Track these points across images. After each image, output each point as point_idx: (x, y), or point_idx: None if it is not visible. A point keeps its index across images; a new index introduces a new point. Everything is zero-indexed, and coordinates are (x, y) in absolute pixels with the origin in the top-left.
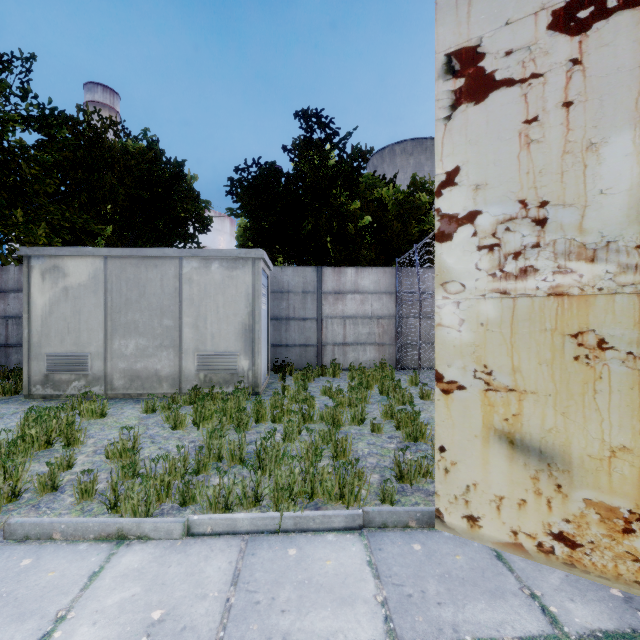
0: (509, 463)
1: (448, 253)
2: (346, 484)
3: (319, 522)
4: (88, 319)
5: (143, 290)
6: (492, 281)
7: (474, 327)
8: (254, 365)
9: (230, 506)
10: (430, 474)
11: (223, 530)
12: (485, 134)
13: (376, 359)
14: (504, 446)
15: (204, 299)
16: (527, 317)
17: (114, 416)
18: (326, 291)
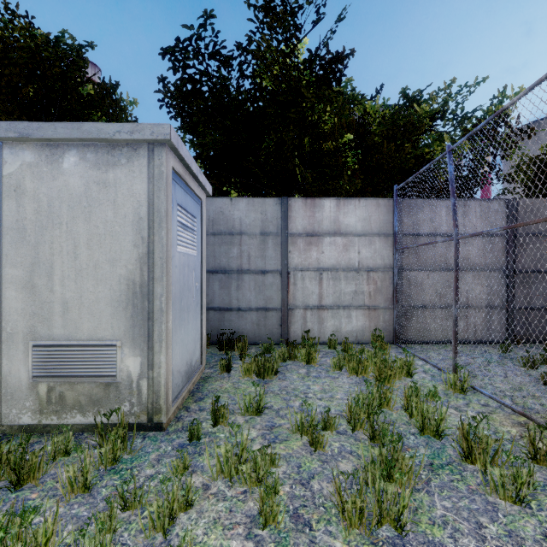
0: None
1: None
2: None
3: None
4: None
5: None
6: None
7: None
8: (151, 367)
9: None
10: None
11: None
12: None
13: (365, 329)
14: None
15: (47, 229)
16: None
17: None
18: (294, 232)
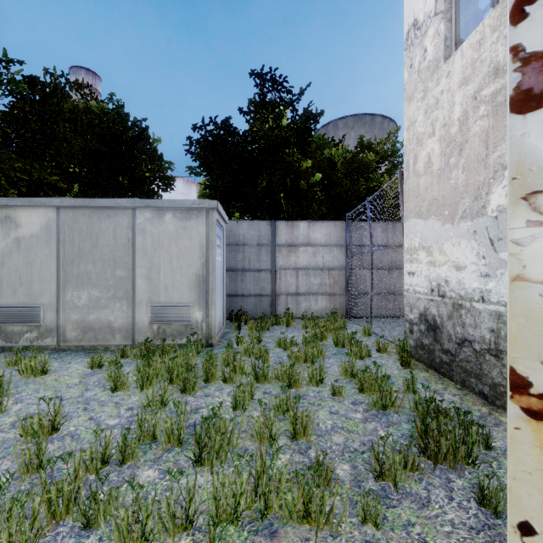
0: None
1: (542, 132)
2: (312, 497)
3: None
4: (40, 270)
5: (96, 241)
6: None
7: None
8: (208, 316)
9: (148, 535)
10: (416, 467)
11: None
12: None
13: (327, 308)
14: None
15: (157, 250)
16: None
17: (57, 372)
18: (280, 244)
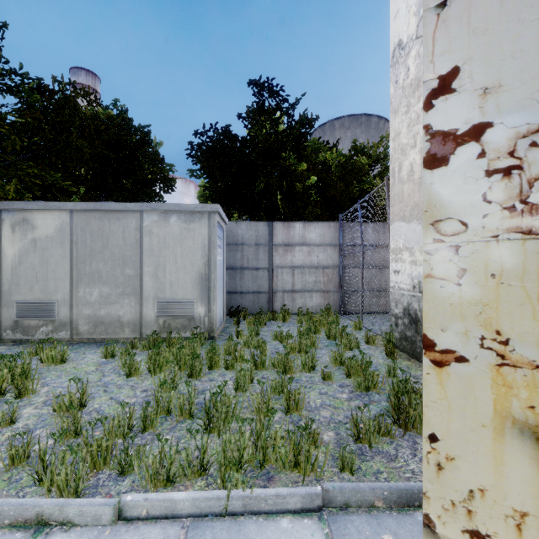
0: (536, 468)
1: (442, 182)
2: (301, 450)
3: (272, 503)
4: (55, 269)
5: (106, 242)
6: (509, 217)
7: (481, 279)
8: (210, 311)
9: (172, 478)
10: (389, 433)
11: (160, 513)
12: (498, 18)
13: (321, 305)
14: (528, 443)
15: (163, 250)
16: None
17: (74, 361)
18: (276, 243)
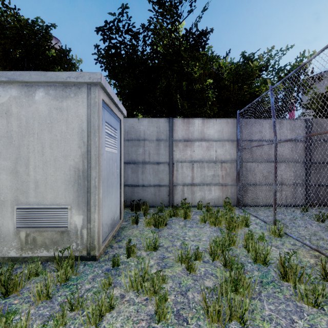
0: None
1: None
2: None
3: None
4: None
5: None
6: None
7: None
8: (89, 221)
9: None
10: None
11: None
12: None
13: (220, 197)
14: None
15: (25, 137)
16: None
17: None
18: (176, 139)
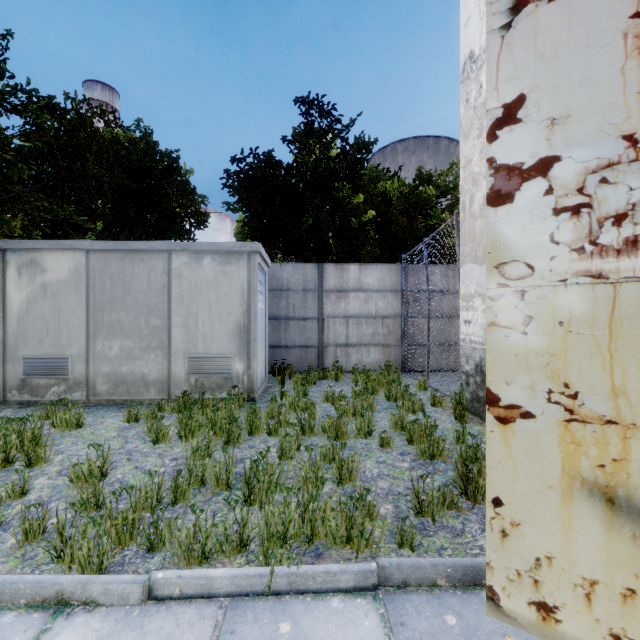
0: (606, 532)
1: (506, 221)
2: (354, 524)
3: (321, 581)
4: (68, 318)
5: (128, 287)
6: (578, 259)
7: (548, 327)
8: (249, 368)
9: (208, 554)
10: (455, 505)
11: (195, 592)
12: (566, 42)
13: (381, 361)
14: (598, 505)
15: (195, 297)
16: (638, 312)
17: (92, 426)
18: (328, 289)
